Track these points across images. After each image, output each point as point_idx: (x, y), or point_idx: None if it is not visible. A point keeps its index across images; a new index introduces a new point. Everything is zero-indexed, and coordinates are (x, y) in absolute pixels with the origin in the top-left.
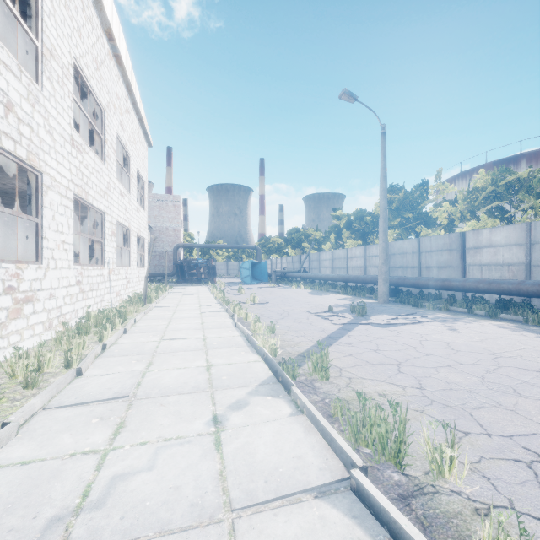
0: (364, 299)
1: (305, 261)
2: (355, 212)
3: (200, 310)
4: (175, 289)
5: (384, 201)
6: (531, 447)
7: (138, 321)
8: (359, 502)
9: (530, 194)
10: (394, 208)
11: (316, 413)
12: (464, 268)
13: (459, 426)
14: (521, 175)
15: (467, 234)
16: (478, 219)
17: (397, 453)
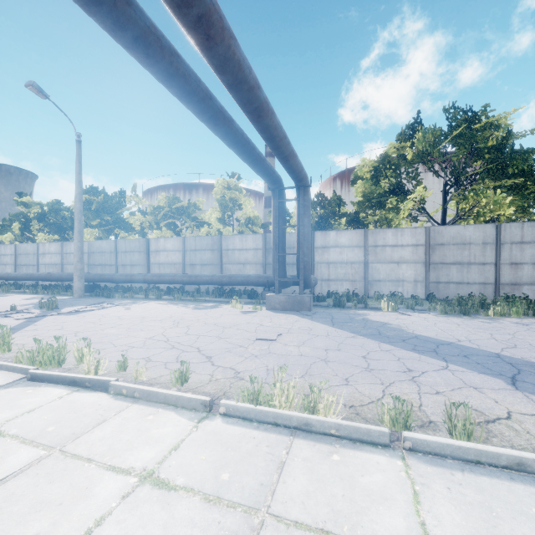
0: (58, 296)
1: None
2: (50, 203)
3: None
4: None
5: (79, 204)
6: (132, 345)
7: None
8: (33, 382)
9: (190, 217)
10: (94, 209)
11: (1, 362)
12: (149, 266)
13: (102, 347)
14: (184, 205)
15: (151, 241)
16: (161, 230)
17: (59, 360)
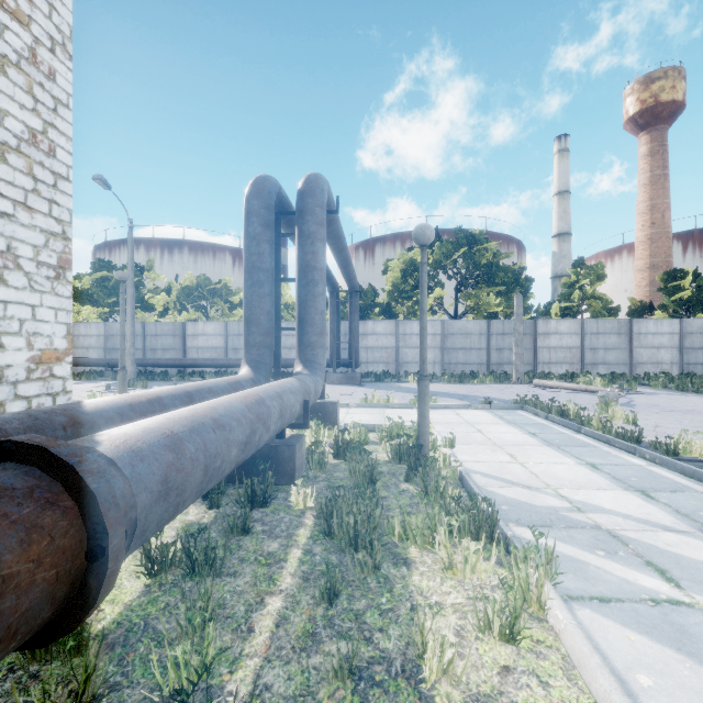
0: (101, 381)
1: None
2: None
3: None
4: None
5: (133, 289)
6: None
7: None
8: None
9: (220, 299)
10: (112, 287)
11: None
12: (186, 350)
13: None
14: (218, 286)
15: (188, 324)
16: (188, 311)
17: None
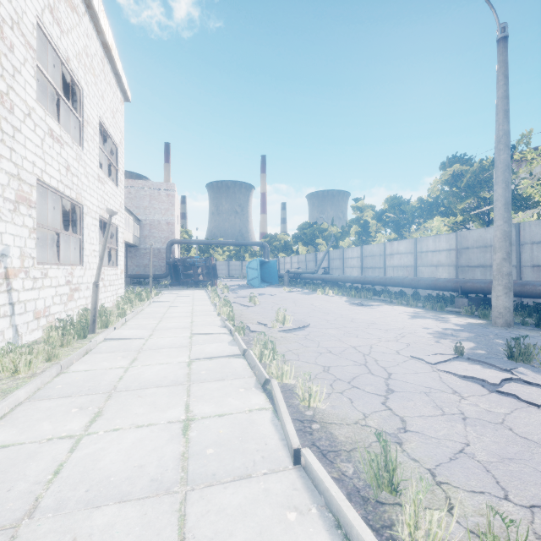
0: (449, 315)
1: (323, 259)
2: (389, 198)
3: (189, 352)
4: (163, 296)
5: (506, 152)
6: None
7: (10, 413)
8: None
9: None
10: (465, 185)
11: None
12: None
13: None
14: None
15: None
16: None
17: None
